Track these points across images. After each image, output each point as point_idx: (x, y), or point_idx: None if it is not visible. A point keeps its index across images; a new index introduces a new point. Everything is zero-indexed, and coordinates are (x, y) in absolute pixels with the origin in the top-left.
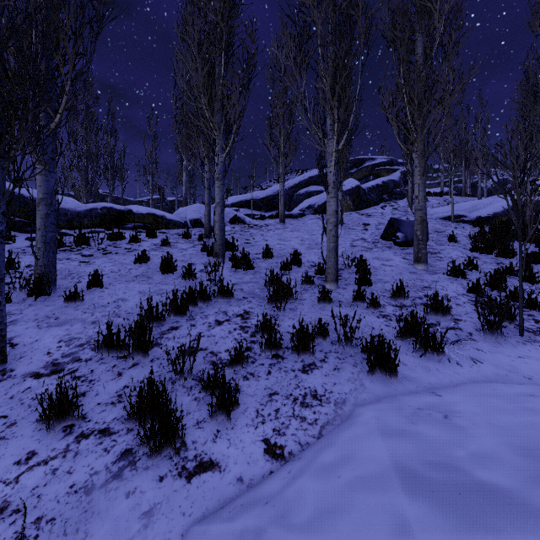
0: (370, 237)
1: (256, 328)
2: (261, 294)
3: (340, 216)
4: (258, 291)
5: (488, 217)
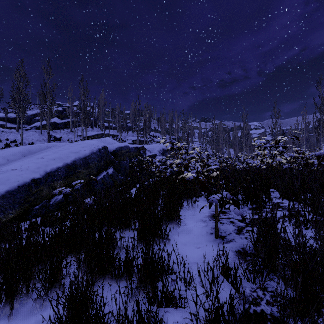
0: (46, 138)
1: (1, 149)
2: (3, 146)
3: (41, 132)
4: (3, 146)
5: (88, 136)
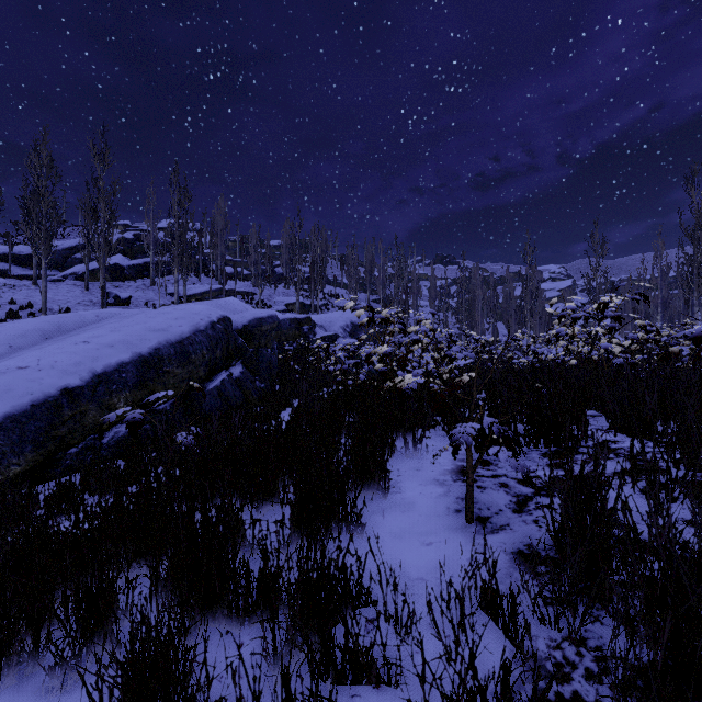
0: (98, 300)
1: None
2: (4, 316)
3: (86, 285)
4: (3, 315)
5: (190, 295)
